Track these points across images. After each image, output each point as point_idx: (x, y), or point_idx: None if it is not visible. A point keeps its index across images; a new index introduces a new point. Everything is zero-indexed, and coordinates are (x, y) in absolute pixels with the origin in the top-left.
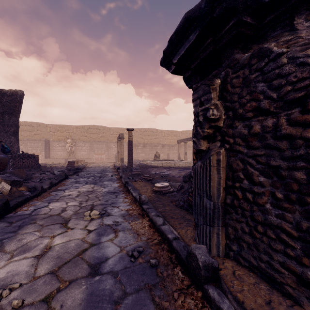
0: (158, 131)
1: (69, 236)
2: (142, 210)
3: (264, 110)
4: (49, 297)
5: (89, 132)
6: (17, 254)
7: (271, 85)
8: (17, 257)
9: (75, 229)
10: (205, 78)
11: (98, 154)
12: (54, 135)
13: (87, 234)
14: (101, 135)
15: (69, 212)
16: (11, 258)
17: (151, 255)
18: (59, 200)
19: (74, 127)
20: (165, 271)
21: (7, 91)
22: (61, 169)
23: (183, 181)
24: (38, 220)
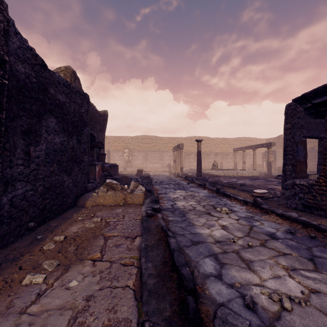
0: (209, 140)
1: (227, 221)
2: (261, 209)
3: None
4: (261, 245)
5: (143, 142)
6: (209, 227)
7: None
8: (212, 228)
9: (225, 218)
10: None
11: (152, 163)
12: (113, 146)
13: (237, 221)
14: (154, 145)
15: (200, 208)
16: (208, 228)
17: (304, 233)
18: (177, 200)
19: (129, 137)
20: (324, 240)
21: (102, 112)
22: (135, 177)
23: (283, 189)
24: (187, 211)
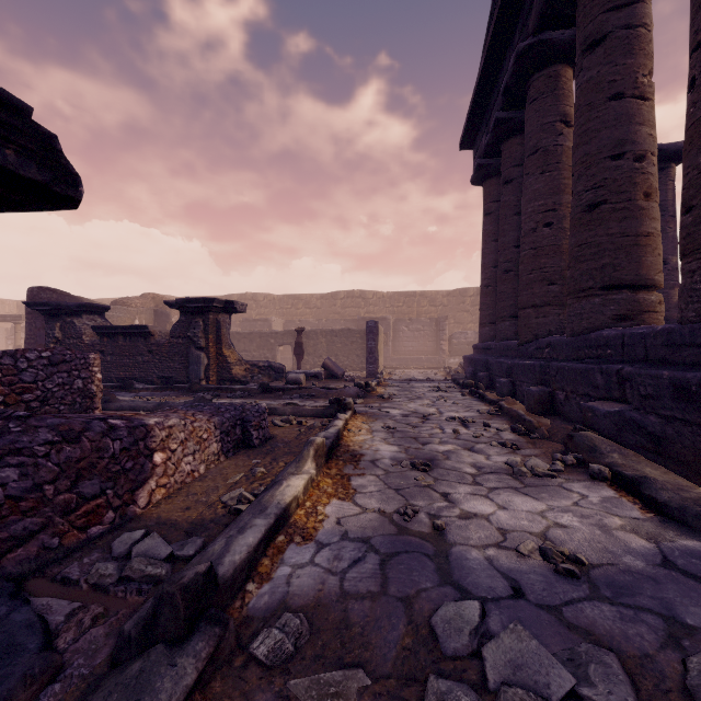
0: None
1: None
2: None
3: (74, 338)
4: None
5: None
6: None
7: (76, 332)
8: None
9: None
10: (52, 318)
11: None
12: None
13: None
14: None
15: None
16: None
17: None
18: None
19: None
20: None
21: None
22: None
23: None
24: None
